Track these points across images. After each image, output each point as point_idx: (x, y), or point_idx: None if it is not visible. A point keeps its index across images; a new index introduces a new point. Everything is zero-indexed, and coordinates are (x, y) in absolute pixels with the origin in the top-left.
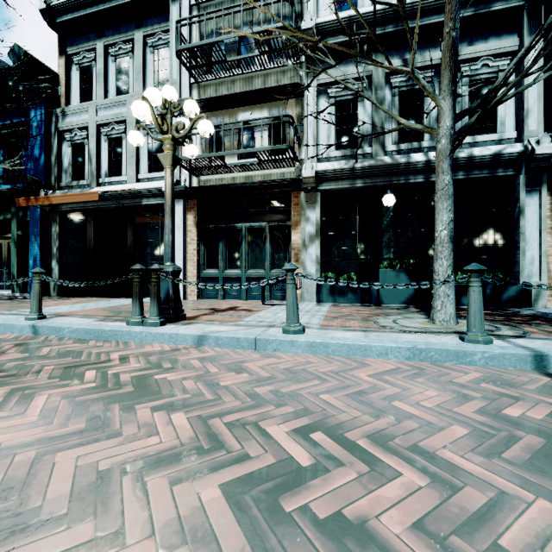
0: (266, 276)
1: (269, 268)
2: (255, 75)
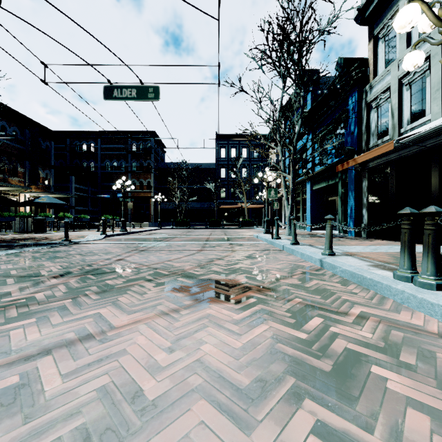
0: None
1: None
2: None
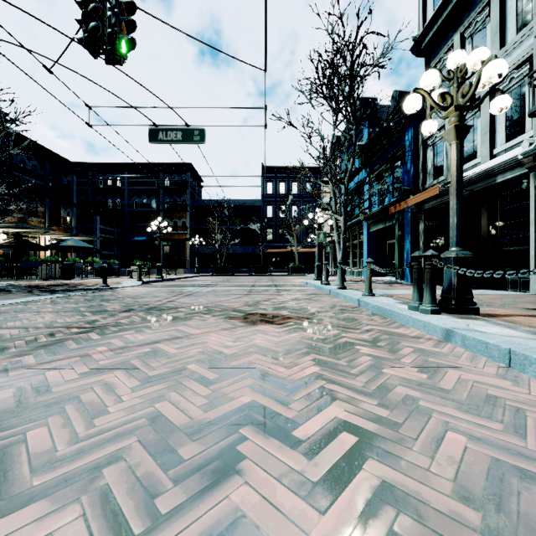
0: None
1: None
2: None
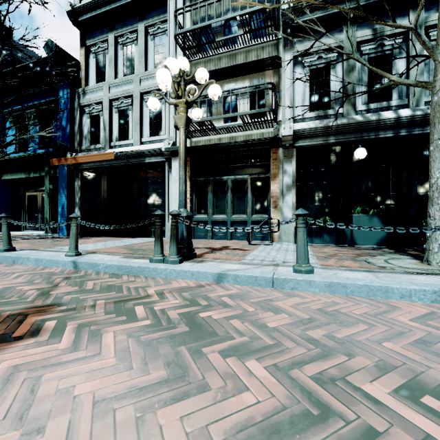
0: (248, 220)
1: (250, 213)
2: (238, 52)
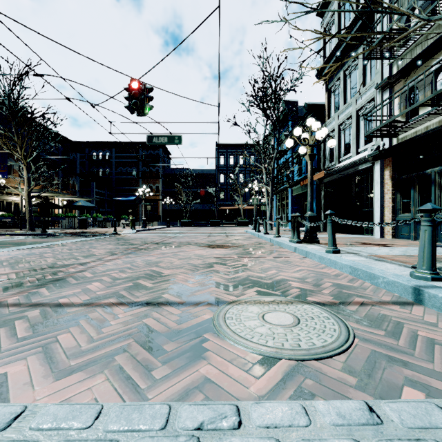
0: None
1: None
2: None
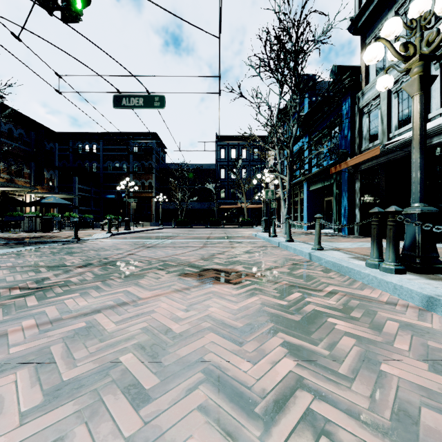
0: None
1: None
2: None
